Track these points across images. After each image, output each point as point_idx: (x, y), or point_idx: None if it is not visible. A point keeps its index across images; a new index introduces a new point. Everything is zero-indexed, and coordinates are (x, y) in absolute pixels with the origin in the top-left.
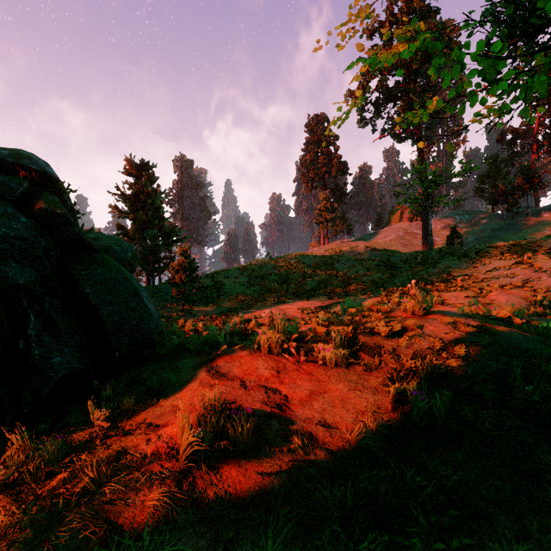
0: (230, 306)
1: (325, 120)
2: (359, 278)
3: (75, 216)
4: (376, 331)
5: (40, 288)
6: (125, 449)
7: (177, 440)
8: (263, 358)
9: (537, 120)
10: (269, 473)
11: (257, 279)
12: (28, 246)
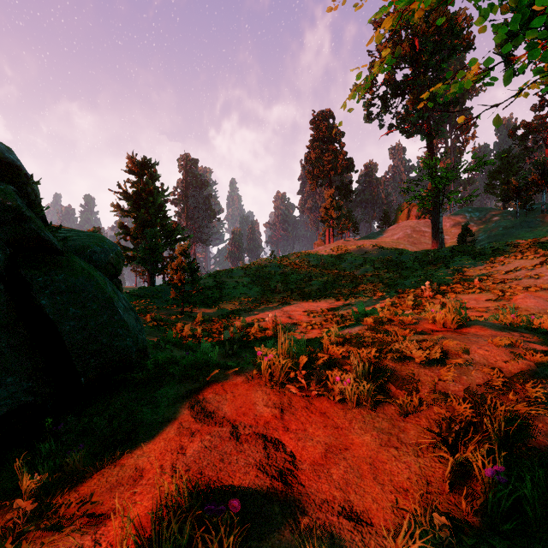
0: (232, 308)
1: (331, 117)
2: (367, 278)
3: (38, 210)
4: (408, 354)
5: None
6: None
7: None
8: (262, 388)
9: None
10: None
11: (261, 279)
12: None
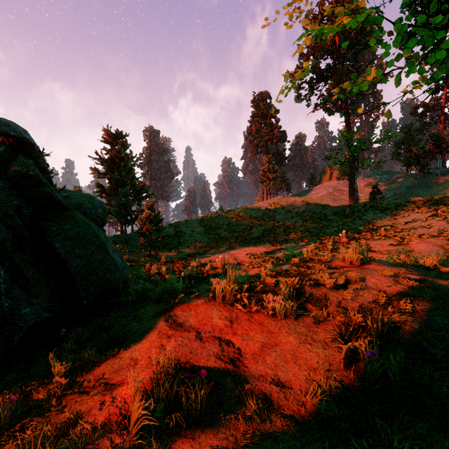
0: (189, 252)
1: (268, 97)
2: (297, 228)
3: (49, 177)
4: (321, 282)
5: (11, 244)
6: (78, 414)
7: (131, 405)
8: (217, 307)
9: (444, 95)
10: (224, 448)
11: (212, 228)
12: (0, 205)
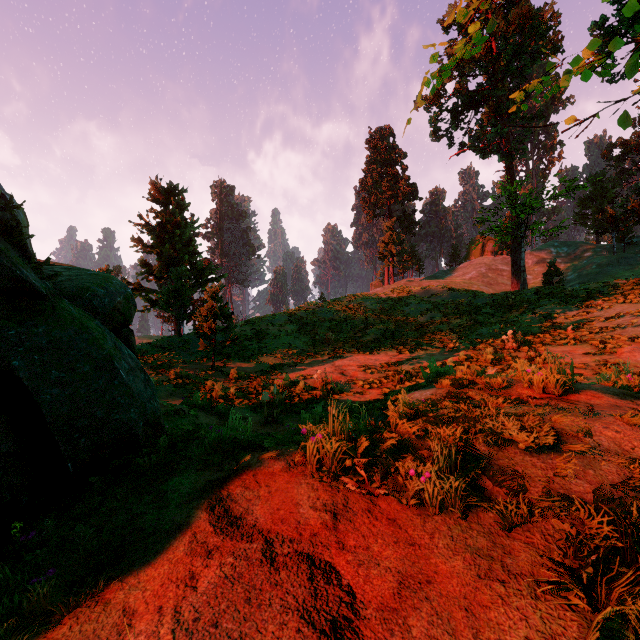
0: (273, 362)
1: (390, 135)
2: (435, 326)
3: (17, 242)
4: (507, 435)
5: None
6: None
7: None
8: (308, 481)
9: None
10: None
11: (308, 326)
12: None
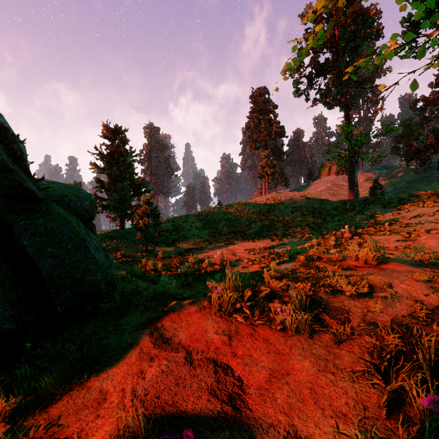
0: (187, 247)
1: (266, 93)
2: (296, 223)
3: (22, 165)
4: (339, 288)
5: None
6: None
7: None
8: (212, 317)
9: None
10: None
11: (210, 223)
12: None
